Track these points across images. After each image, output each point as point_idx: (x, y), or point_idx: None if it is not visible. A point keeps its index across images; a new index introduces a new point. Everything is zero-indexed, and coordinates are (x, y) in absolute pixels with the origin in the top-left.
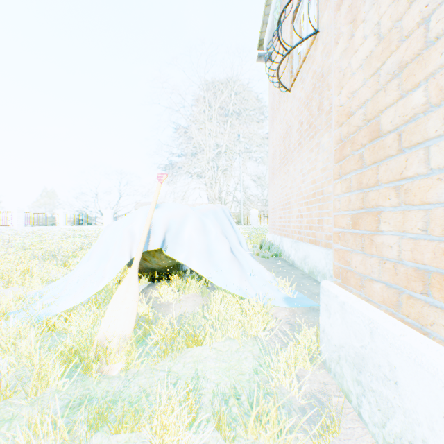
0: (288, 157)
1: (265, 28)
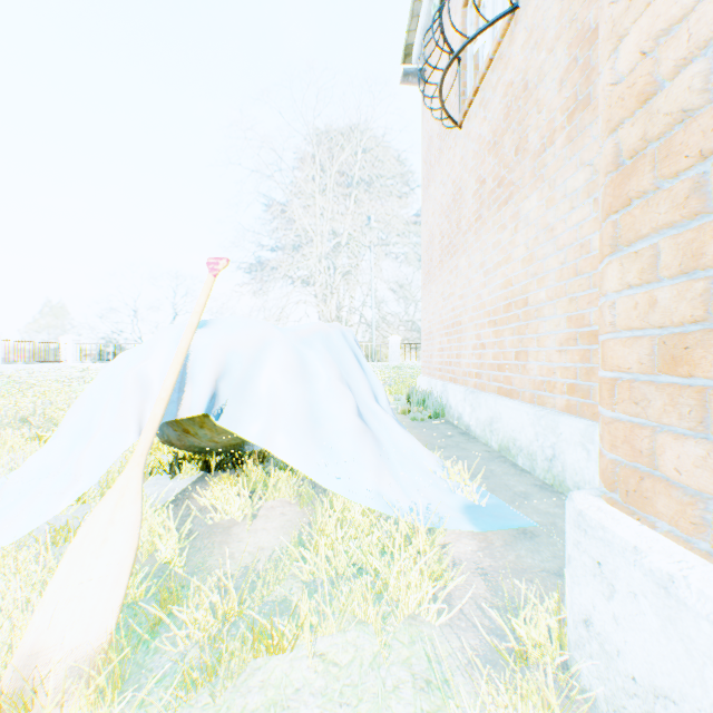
0: (458, 244)
1: (415, 24)
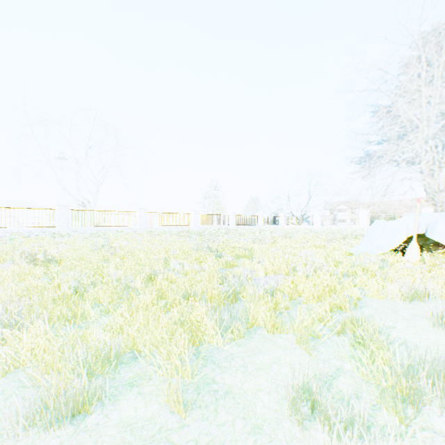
0: None
1: None
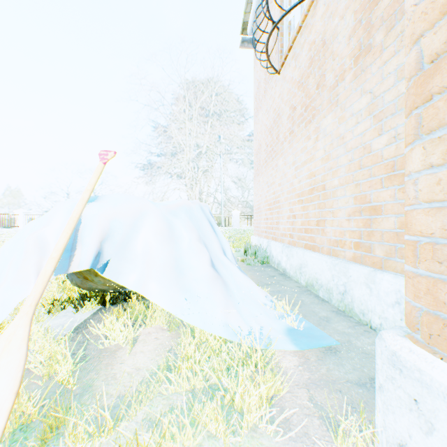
0: (277, 150)
1: (249, 8)
